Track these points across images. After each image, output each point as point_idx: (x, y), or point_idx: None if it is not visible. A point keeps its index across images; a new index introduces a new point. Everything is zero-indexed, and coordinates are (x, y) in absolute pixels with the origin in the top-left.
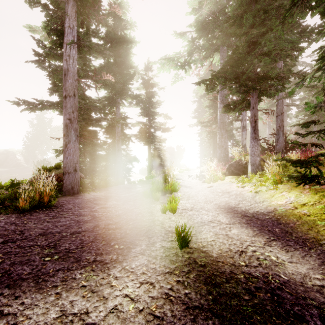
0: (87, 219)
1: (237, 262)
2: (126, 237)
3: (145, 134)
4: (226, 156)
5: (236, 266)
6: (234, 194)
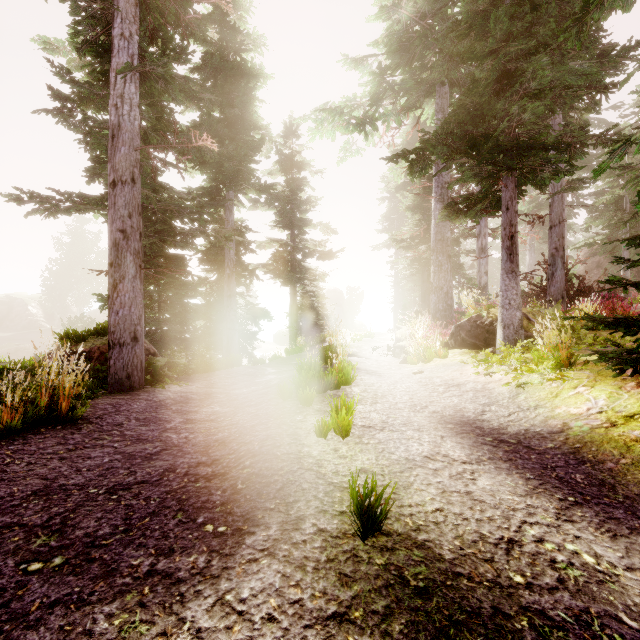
0: (152, 449)
1: (504, 576)
2: (234, 502)
3: (286, 264)
4: (449, 308)
5: (505, 589)
6: (471, 390)
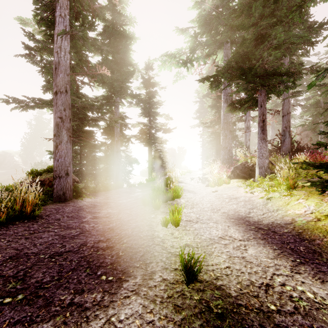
0: (75, 233)
1: (265, 305)
2: (117, 263)
3: (146, 135)
4: (230, 157)
5: (266, 313)
6: (242, 201)
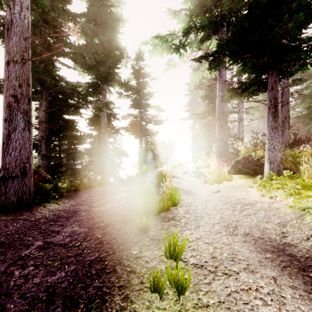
0: None
1: None
2: None
3: (137, 127)
4: (226, 150)
5: None
6: (261, 209)
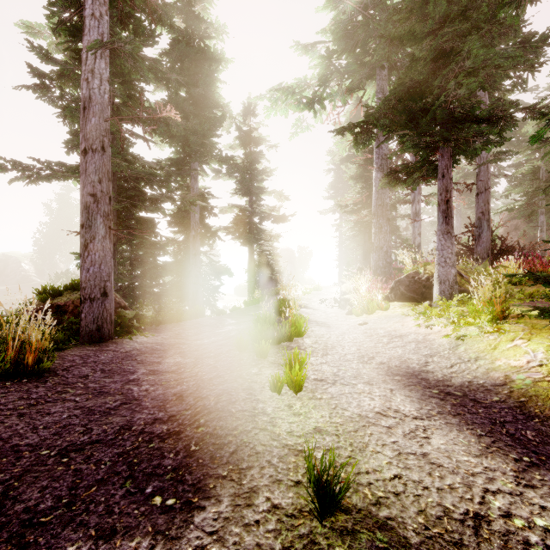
0: (112, 403)
1: None
2: (186, 467)
3: (244, 226)
4: (388, 265)
5: None
6: (413, 341)
